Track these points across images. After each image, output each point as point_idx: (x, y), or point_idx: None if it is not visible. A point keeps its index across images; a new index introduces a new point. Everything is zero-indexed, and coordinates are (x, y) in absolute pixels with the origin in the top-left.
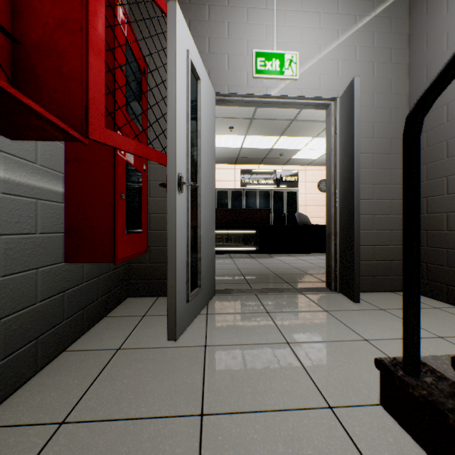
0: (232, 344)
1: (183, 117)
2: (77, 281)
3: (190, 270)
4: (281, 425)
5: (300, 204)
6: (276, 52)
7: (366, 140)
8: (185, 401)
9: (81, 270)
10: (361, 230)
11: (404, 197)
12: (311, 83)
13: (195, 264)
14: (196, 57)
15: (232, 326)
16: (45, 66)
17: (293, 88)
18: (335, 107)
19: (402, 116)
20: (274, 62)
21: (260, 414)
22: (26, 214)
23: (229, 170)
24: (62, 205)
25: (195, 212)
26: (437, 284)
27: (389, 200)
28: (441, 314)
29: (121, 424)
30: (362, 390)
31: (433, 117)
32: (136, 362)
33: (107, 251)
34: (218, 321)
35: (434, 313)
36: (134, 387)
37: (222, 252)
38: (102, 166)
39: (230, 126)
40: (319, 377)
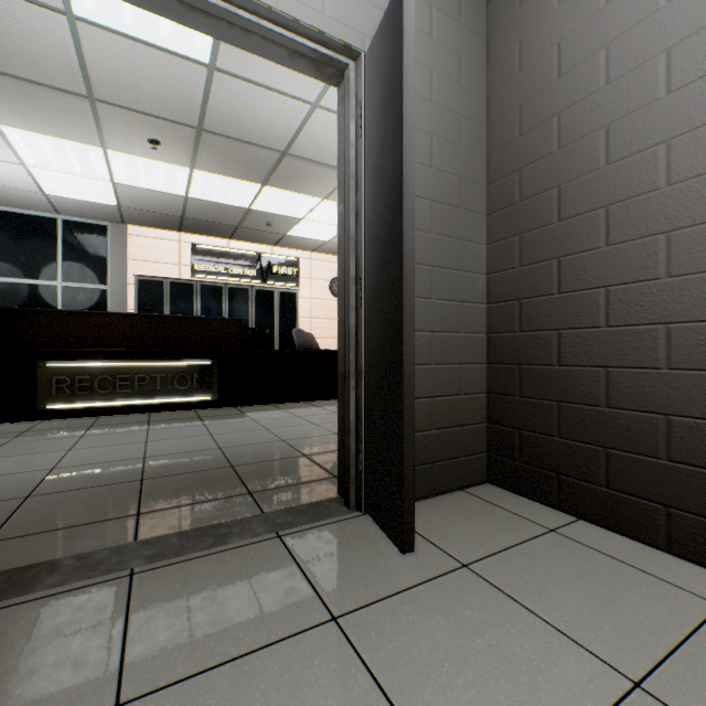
0: None
1: None
2: None
3: None
4: None
5: (302, 315)
6: None
7: (419, 168)
8: None
9: None
10: None
11: None
12: None
13: None
14: None
15: None
16: None
17: None
18: (359, 75)
19: (478, 137)
20: None
21: None
22: None
23: (169, 241)
24: None
25: None
26: (541, 472)
27: (457, 303)
28: (573, 554)
29: None
30: None
31: (533, 141)
32: None
33: None
34: None
35: (560, 556)
36: None
37: (133, 408)
38: None
39: (152, 136)
40: None
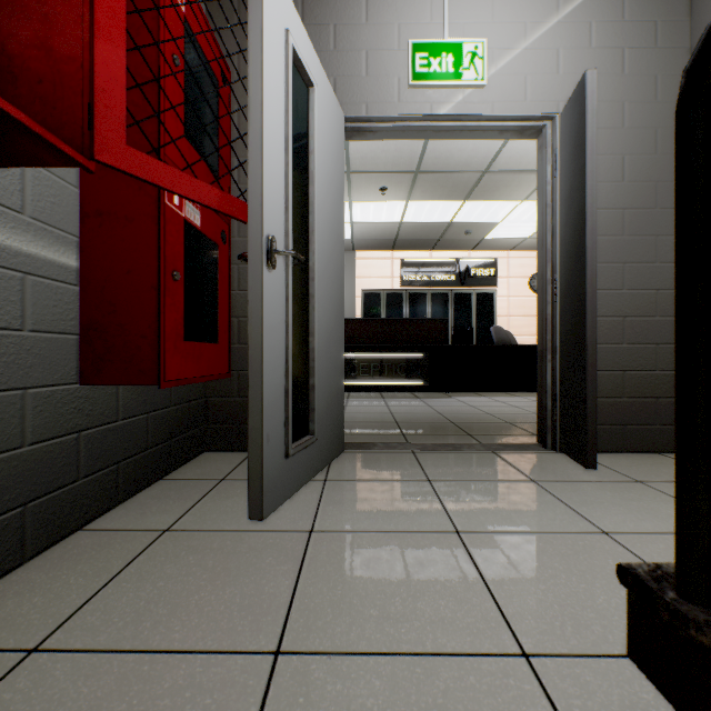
0: (358, 530)
1: (277, 142)
2: (106, 418)
3: (291, 403)
4: (422, 684)
5: (499, 313)
6: (447, 42)
7: (609, 186)
8: (253, 625)
9: (113, 400)
10: (600, 344)
11: (678, 236)
12: (509, 91)
13: (304, 395)
14: (306, 46)
15: (363, 501)
16: (24, 39)
17: (479, 101)
18: (554, 131)
19: None
20: (444, 59)
21: (386, 658)
22: (2, 296)
23: (384, 260)
24: (75, 288)
25: (304, 308)
26: None
27: (652, 291)
28: None
29: (130, 660)
30: (593, 626)
31: None
32: (189, 552)
33: (148, 365)
34: (341, 492)
35: None
36: (171, 596)
37: (369, 388)
38: (139, 223)
39: (382, 186)
40: (509, 596)
